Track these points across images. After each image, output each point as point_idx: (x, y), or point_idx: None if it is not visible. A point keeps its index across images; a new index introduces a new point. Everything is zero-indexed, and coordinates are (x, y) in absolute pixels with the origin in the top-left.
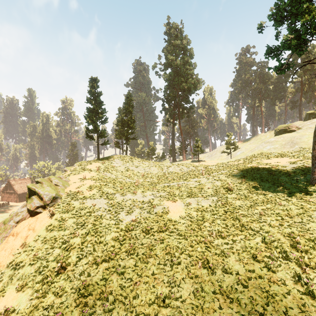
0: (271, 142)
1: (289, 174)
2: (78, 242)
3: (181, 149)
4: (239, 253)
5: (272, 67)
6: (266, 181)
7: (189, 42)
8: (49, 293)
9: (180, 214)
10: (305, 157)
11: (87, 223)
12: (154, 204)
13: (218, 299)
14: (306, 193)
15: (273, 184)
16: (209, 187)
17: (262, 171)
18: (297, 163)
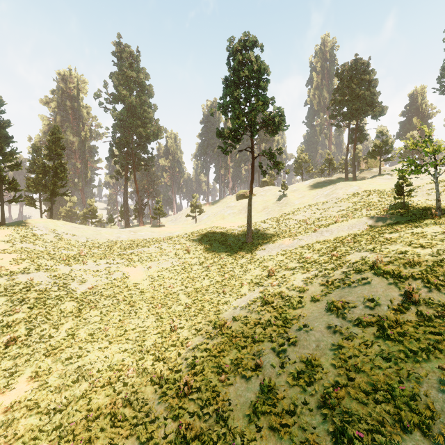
0: (231, 207)
1: (236, 236)
2: (22, 317)
3: (137, 211)
4: (189, 293)
5: (221, 147)
6: (218, 243)
7: (148, 76)
8: (3, 362)
9: (142, 276)
10: (253, 221)
11: (27, 298)
12: (112, 271)
13: (172, 319)
14: (241, 249)
15: (222, 245)
16: (169, 251)
17: (217, 234)
18: (243, 227)
